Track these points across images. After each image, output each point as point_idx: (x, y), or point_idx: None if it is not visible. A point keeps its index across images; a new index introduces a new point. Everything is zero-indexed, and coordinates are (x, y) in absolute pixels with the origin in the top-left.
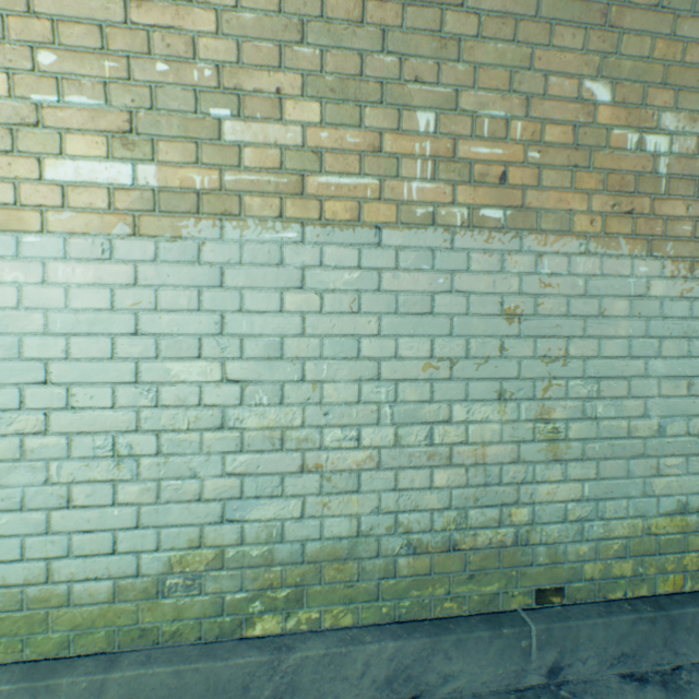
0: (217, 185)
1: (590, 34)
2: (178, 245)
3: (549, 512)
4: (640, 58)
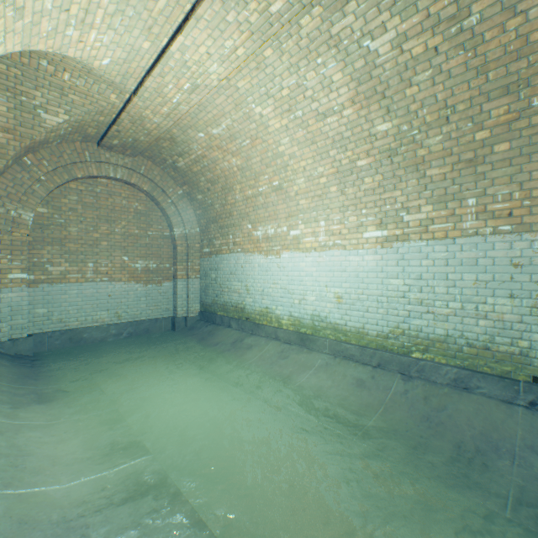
0: (402, 233)
1: None
2: (392, 249)
3: None
4: None
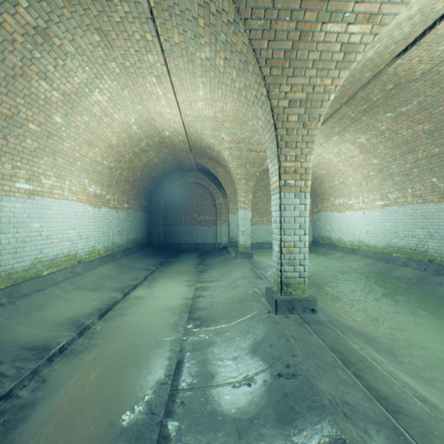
0: (388, 203)
1: (429, 173)
2: (385, 210)
3: (430, 247)
4: (439, 173)
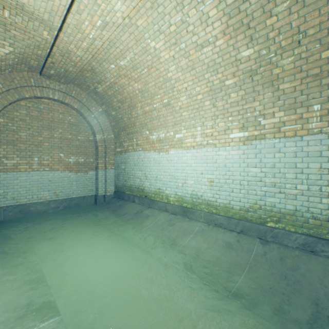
0: (259, 133)
1: None
2: (251, 146)
3: None
4: None
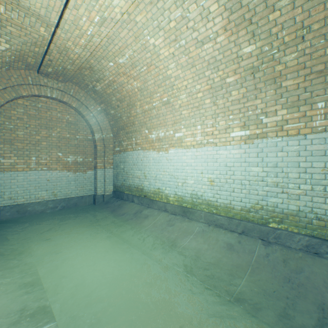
0: (261, 132)
1: None
2: (253, 145)
3: None
4: None
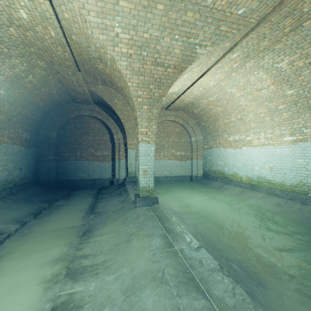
0: (302, 138)
1: None
2: (297, 145)
3: None
4: None
